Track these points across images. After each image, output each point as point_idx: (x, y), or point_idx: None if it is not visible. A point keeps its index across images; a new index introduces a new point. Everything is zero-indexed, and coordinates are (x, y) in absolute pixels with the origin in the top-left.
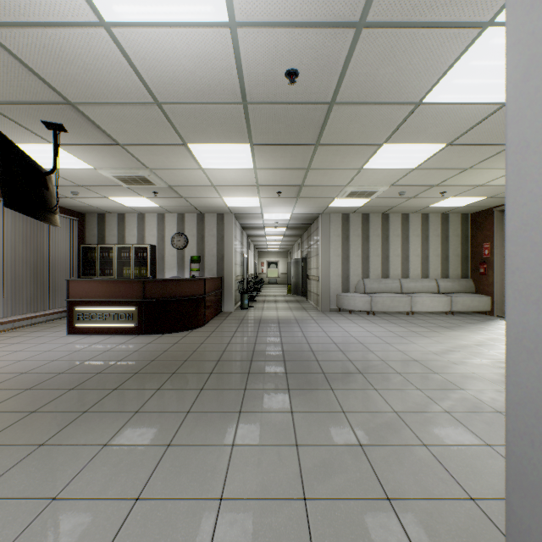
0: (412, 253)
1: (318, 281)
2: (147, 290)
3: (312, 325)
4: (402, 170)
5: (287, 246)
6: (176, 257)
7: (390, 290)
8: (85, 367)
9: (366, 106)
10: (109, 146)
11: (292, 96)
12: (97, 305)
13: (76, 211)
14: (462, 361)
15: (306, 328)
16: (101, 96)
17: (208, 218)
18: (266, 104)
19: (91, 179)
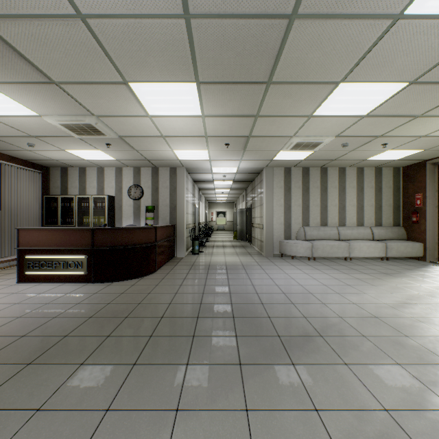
0: (349, 203)
1: (262, 229)
2: (97, 238)
3: (258, 272)
4: (352, 118)
5: (233, 198)
6: (132, 206)
7: (329, 237)
8: (12, 328)
9: (333, 21)
10: (44, 85)
11: (245, 3)
12: (47, 253)
13: (40, 164)
14: (427, 317)
15: (253, 274)
16: (7, 2)
17: (162, 172)
18: (213, 18)
19: (40, 128)
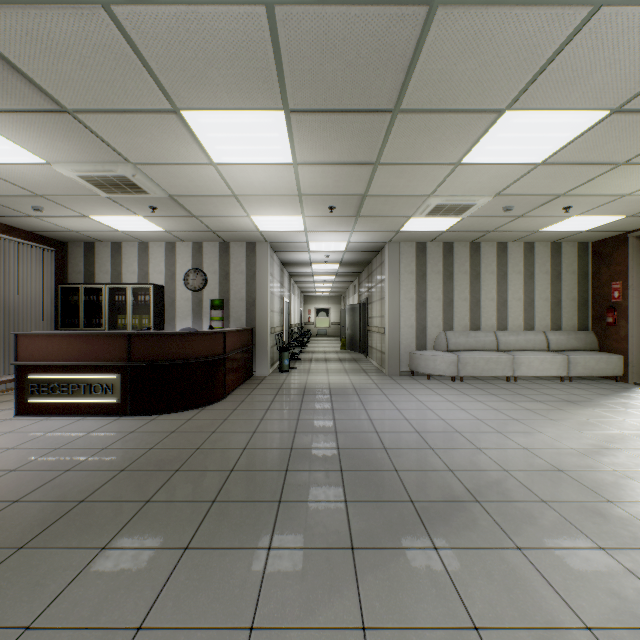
0: (512, 296)
1: (384, 334)
2: (135, 349)
3: (378, 398)
4: (521, 166)
5: (340, 288)
6: (191, 301)
7: (483, 346)
8: (0, 487)
9: (499, 9)
10: (52, 114)
11: None
12: (60, 371)
13: (53, 238)
14: (638, 471)
15: (370, 403)
16: None
17: (235, 249)
18: (309, 5)
19: (50, 183)
